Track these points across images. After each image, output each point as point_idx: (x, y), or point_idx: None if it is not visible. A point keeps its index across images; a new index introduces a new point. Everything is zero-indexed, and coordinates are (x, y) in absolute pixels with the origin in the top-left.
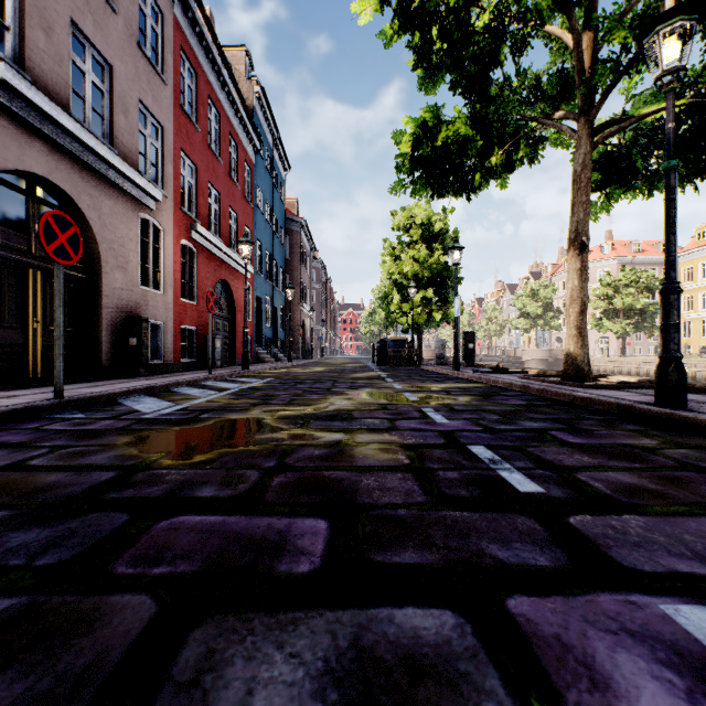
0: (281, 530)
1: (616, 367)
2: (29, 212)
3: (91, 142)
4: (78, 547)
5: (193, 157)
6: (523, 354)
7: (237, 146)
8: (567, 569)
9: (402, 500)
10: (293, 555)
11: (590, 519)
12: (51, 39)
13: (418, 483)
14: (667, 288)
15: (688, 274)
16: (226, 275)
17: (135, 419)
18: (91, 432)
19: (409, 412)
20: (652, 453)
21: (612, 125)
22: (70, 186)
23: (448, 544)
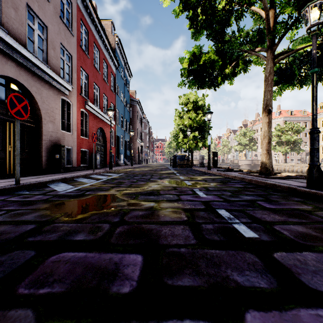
0: (116, 262)
1: (282, 168)
2: (7, 95)
3: (36, 62)
4: (1, 274)
5: (86, 70)
6: (239, 162)
7: (107, 65)
8: (278, 290)
9: (183, 242)
10: (121, 280)
11: (285, 254)
12: (17, 13)
13: (192, 232)
14: (313, 131)
15: None
16: (102, 125)
17: (53, 195)
18: (29, 202)
19: (187, 191)
20: (310, 214)
21: (283, 54)
22: (26, 83)
23: (209, 272)
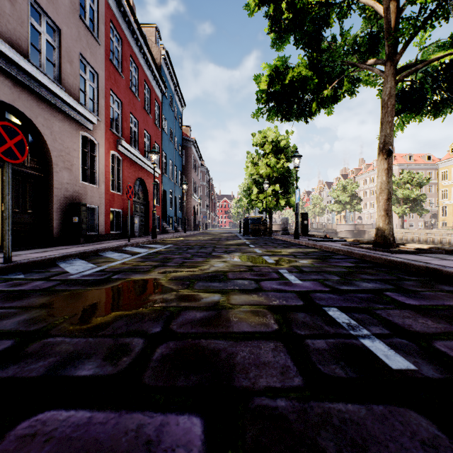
0: (150, 438)
1: (398, 236)
2: None
3: (44, 81)
4: None
5: (119, 95)
6: (337, 227)
7: (150, 89)
8: None
9: (279, 382)
10: None
11: None
12: (14, 7)
13: (291, 356)
14: None
15: (445, 175)
16: (142, 175)
17: (60, 280)
18: (19, 293)
19: (270, 273)
20: None
21: (409, 67)
22: (29, 111)
23: None
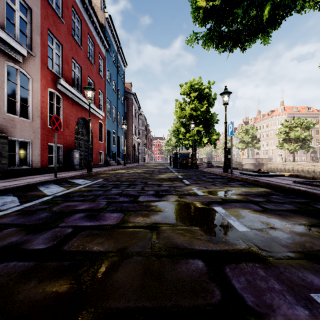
0: None
1: (290, 167)
2: None
3: None
4: None
5: (59, 38)
6: (242, 161)
7: (94, 43)
8: None
9: None
10: None
11: None
12: None
13: None
14: None
15: None
16: (86, 115)
17: None
18: None
19: None
20: None
21: None
22: None
23: None
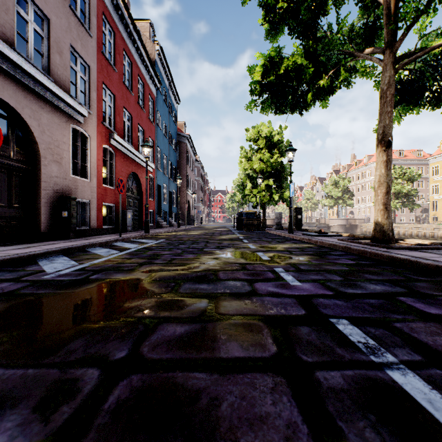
0: None
1: None
2: None
3: (30, 70)
4: None
5: (112, 88)
6: (329, 222)
7: (144, 84)
8: None
9: None
10: None
11: None
12: None
13: (298, 403)
14: None
15: (435, 170)
16: (136, 169)
17: (31, 281)
18: None
19: (265, 272)
20: None
21: (408, 56)
22: (14, 102)
23: None
